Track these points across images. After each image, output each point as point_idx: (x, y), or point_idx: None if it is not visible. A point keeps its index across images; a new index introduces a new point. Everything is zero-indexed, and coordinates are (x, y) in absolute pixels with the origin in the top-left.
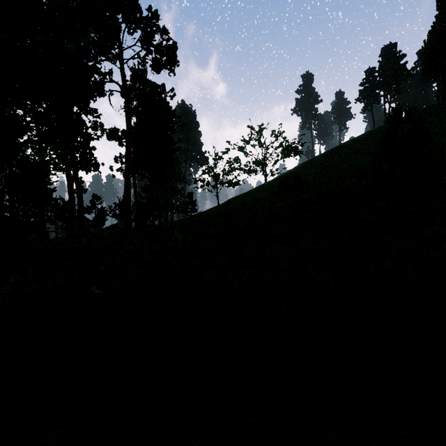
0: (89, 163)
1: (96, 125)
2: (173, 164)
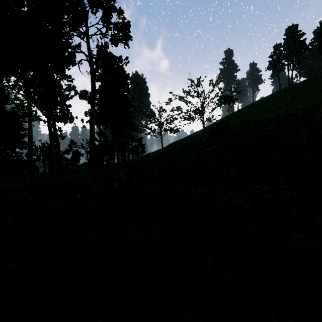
0: (66, 117)
1: (70, 87)
2: (128, 117)
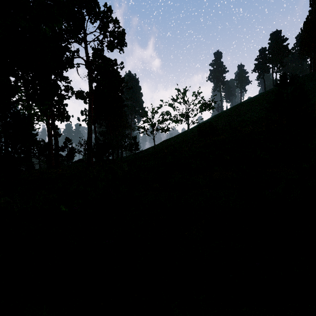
0: (63, 115)
1: (68, 88)
2: (122, 116)
